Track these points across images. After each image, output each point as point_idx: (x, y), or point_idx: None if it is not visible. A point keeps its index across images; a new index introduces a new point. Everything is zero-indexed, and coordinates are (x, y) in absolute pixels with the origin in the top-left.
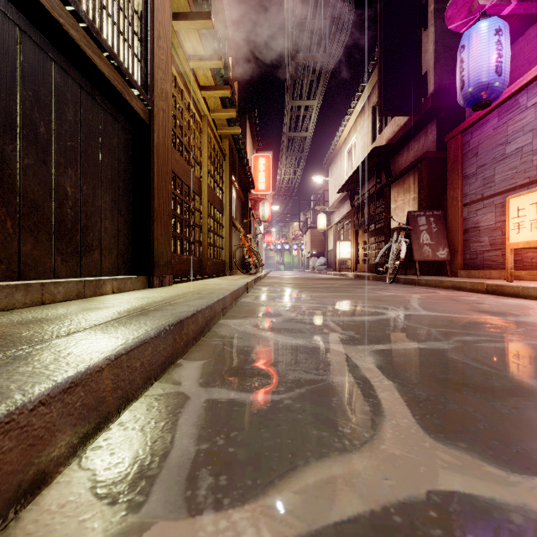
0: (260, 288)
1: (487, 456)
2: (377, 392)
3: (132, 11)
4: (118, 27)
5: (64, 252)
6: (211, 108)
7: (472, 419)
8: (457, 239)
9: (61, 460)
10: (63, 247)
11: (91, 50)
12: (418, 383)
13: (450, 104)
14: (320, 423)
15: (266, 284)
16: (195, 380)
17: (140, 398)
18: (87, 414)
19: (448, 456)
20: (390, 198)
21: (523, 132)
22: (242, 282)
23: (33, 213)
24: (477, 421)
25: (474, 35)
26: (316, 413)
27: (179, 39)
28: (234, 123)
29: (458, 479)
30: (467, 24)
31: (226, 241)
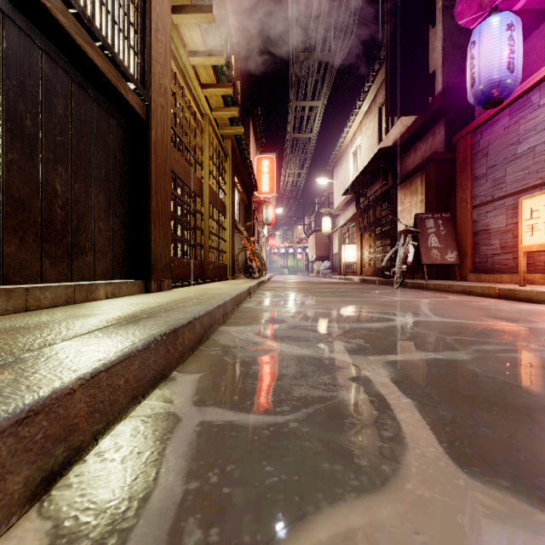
0: (263, 292)
1: (537, 499)
2: (395, 412)
3: (127, 0)
4: (113, 16)
5: (53, 254)
6: (213, 107)
7: (510, 447)
8: (466, 242)
9: (14, 508)
10: (52, 250)
11: (82, 39)
12: (440, 401)
13: (458, 103)
14: (331, 453)
15: (269, 289)
16: (188, 397)
17: (124, 421)
18: (52, 446)
19: (489, 499)
20: (397, 200)
21: (536, 132)
22: (244, 286)
23: (18, 212)
24: (515, 450)
25: (485, 30)
26: (327, 439)
27: (180, 34)
28: (237, 123)
29: (507, 533)
30: (478, 20)
31: (229, 244)
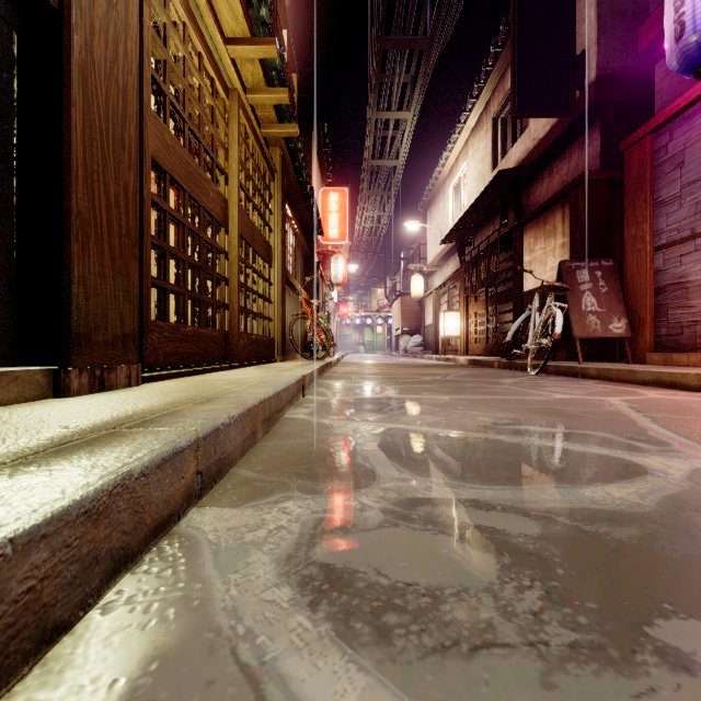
0: (329, 383)
1: None
2: None
3: None
4: None
5: None
6: (249, 86)
7: None
8: (644, 304)
9: None
10: None
11: None
12: None
13: (621, 98)
14: None
15: (339, 376)
16: None
17: None
18: None
19: None
20: (522, 247)
21: None
22: (292, 376)
23: None
24: None
25: None
26: None
27: None
28: (288, 120)
29: None
30: None
31: (277, 307)
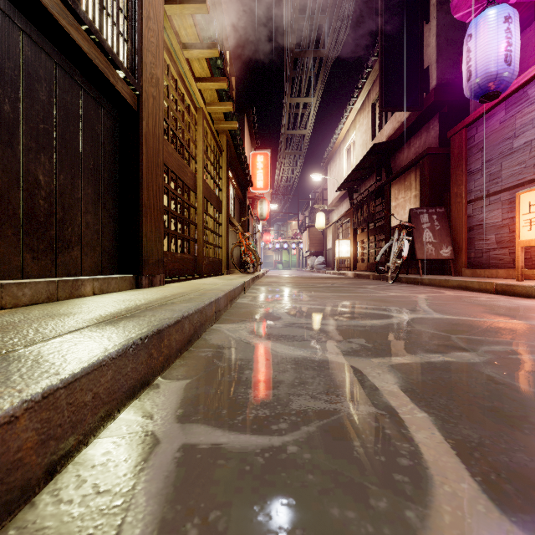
0: (258, 287)
1: None
2: (410, 431)
3: None
4: None
5: (35, 248)
6: (208, 101)
7: None
8: (461, 237)
9: None
10: (34, 243)
11: (66, 21)
12: (461, 416)
13: (452, 99)
14: (341, 491)
15: (264, 284)
16: (171, 411)
17: (92, 444)
18: None
19: None
20: (390, 196)
21: (533, 125)
22: (238, 281)
23: None
24: None
25: (482, 23)
26: (334, 470)
27: (173, 26)
28: (231, 118)
29: None
30: (474, 13)
31: (224, 239)
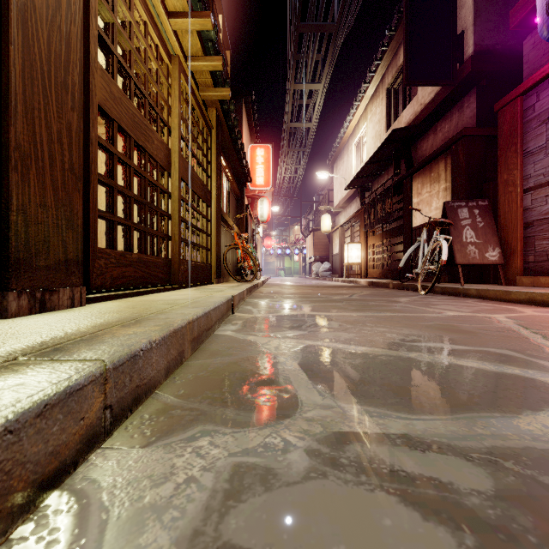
0: (255, 301)
1: None
2: None
3: None
4: None
5: None
6: (189, 55)
7: None
8: (515, 236)
9: None
10: None
11: None
12: None
13: (493, 69)
14: None
15: (264, 295)
16: None
17: None
18: None
19: None
20: (412, 191)
21: None
22: (222, 296)
23: None
24: None
25: None
26: None
27: None
28: (222, 85)
29: None
30: None
31: (213, 239)
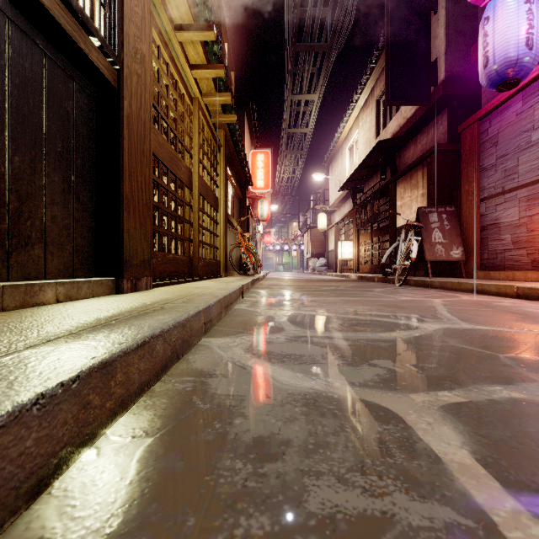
0: (258, 291)
1: None
2: None
3: None
4: None
5: None
6: (204, 92)
7: None
8: (473, 237)
9: None
10: None
11: None
12: None
13: (462, 92)
14: None
15: (264, 287)
16: (97, 521)
17: None
18: None
19: None
20: (396, 195)
21: None
22: (236, 285)
23: None
24: None
25: (501, 4)
26: None
27: (164, 3)
28: (230, 111)
29: None
30: None
31: (222, 239)
